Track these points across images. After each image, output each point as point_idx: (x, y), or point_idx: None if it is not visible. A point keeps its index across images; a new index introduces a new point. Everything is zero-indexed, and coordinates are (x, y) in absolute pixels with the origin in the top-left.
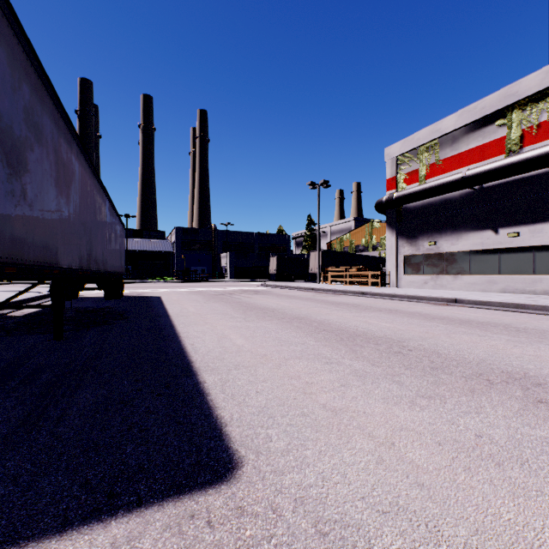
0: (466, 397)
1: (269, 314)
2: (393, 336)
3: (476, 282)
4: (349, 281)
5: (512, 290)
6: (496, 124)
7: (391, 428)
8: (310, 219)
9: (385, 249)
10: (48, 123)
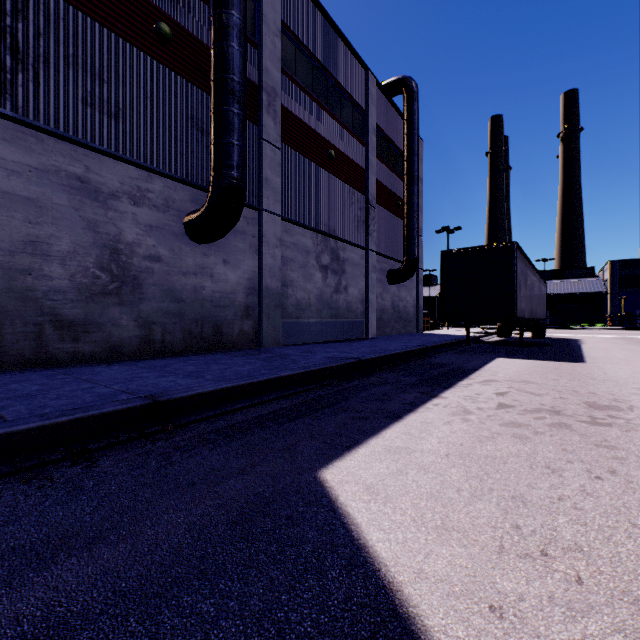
0: None
1: None
2: None
3: None
4: None
5: None
6: None
7: None
8: None
9: None
10: (523, 267)
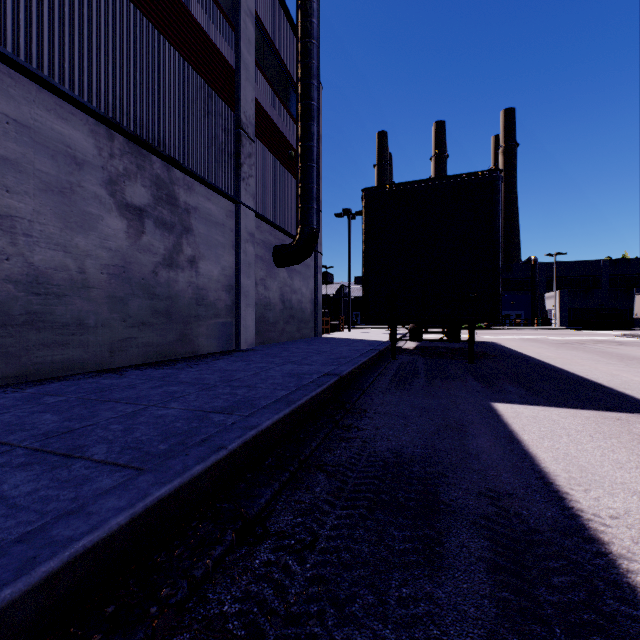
0: None
1: None
2: None
3: None
4: None
5: None
6: None
7: None
8: None
9: None
10: None
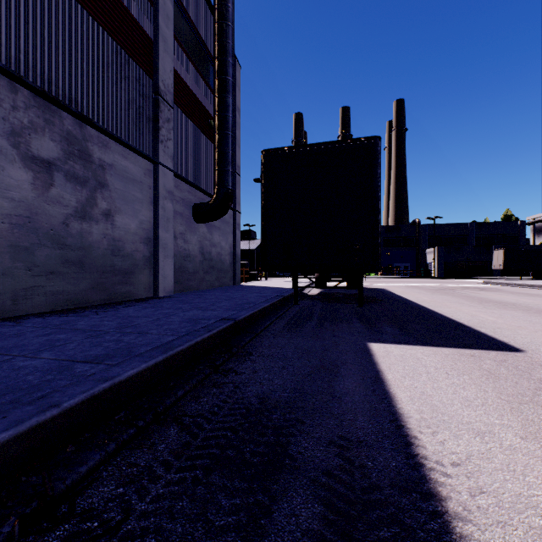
0: None
1: (510, 306)
2: None
3: None
4: None
5: None
6: None
7: None
8: None
9: None
10: None
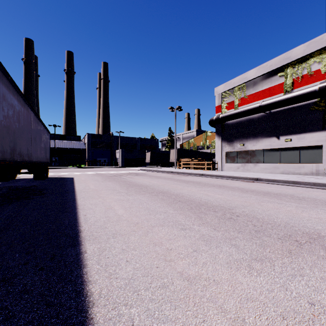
0: (287, 259)
1: (144, 189)
2: (225, 205)
3: (267, 168)
4: (193, 167)
5: (287, 172)
6: (278, 75)
7: (239, 298)
8: (170, 130)
9: (214, 148)
10: None
